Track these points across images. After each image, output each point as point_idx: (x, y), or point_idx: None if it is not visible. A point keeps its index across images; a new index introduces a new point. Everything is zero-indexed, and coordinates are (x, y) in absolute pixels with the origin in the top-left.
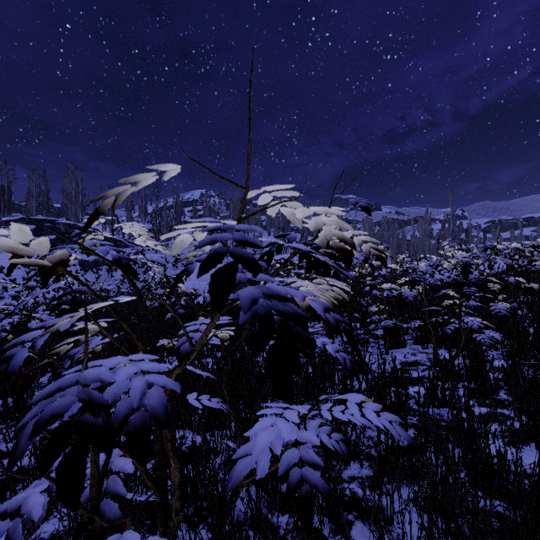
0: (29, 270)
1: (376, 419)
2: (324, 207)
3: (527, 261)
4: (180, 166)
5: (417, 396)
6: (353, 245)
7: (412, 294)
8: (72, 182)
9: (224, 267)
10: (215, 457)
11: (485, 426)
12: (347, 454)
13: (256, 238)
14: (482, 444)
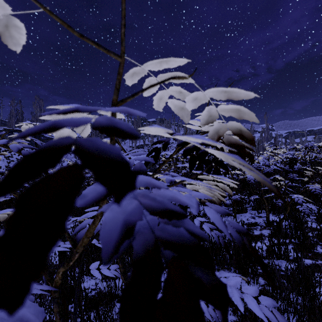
0: (10, 161)
1: (259, 310)
2: (225, 89)
3: (315, 155)
4: (7, 6)
5: (259, 249)
6: (251, 140)
7: (253, 178)
8: (38, 107)
9: (54, 174)
10: (117, 302)
11: (319, 280)
12: (222, 321)
13: (149, 142)
14: (320, 297)
